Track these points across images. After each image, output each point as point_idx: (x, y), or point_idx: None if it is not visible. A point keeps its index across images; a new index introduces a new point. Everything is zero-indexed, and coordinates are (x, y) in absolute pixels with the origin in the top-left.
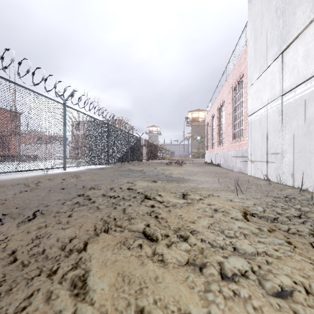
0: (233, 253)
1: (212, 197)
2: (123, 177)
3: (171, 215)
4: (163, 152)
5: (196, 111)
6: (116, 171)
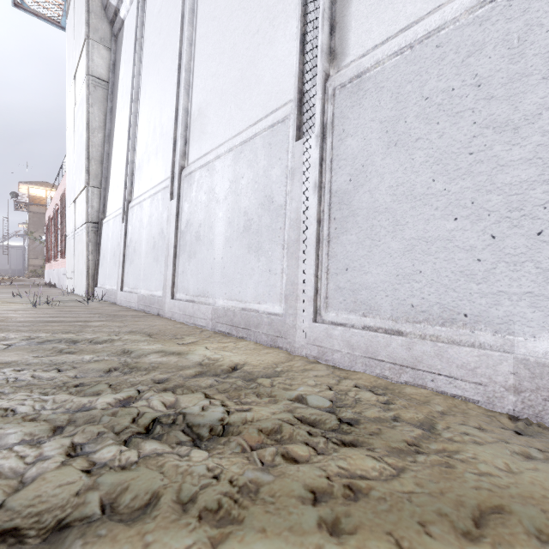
0: None
1: None
2: None
3: None
4: None
5: (42, 186)
6: None
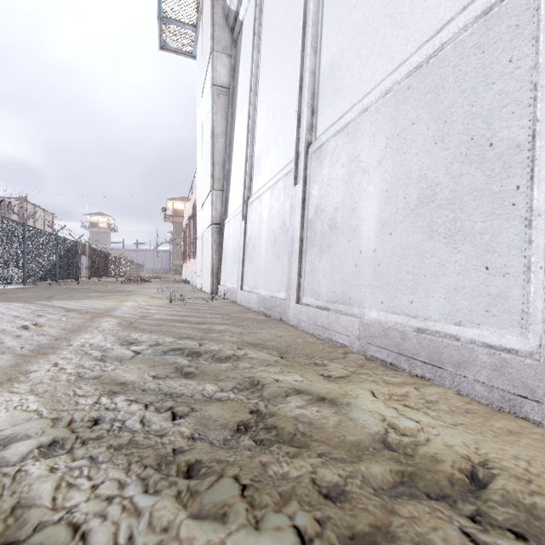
0: (134, 299)
1: (143, 294)
2: (71, 292)
3: (116, 298)
4: (121, 264)
5: (181, 200)
6: (54, 290)
